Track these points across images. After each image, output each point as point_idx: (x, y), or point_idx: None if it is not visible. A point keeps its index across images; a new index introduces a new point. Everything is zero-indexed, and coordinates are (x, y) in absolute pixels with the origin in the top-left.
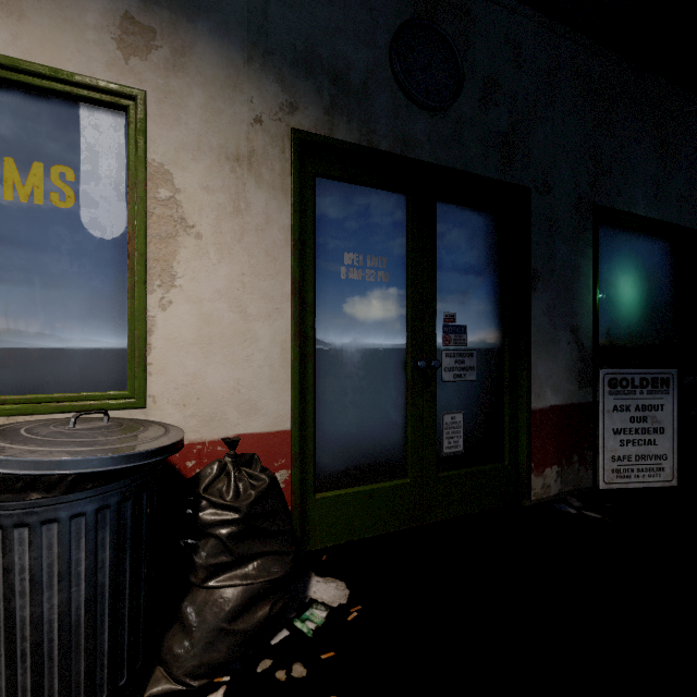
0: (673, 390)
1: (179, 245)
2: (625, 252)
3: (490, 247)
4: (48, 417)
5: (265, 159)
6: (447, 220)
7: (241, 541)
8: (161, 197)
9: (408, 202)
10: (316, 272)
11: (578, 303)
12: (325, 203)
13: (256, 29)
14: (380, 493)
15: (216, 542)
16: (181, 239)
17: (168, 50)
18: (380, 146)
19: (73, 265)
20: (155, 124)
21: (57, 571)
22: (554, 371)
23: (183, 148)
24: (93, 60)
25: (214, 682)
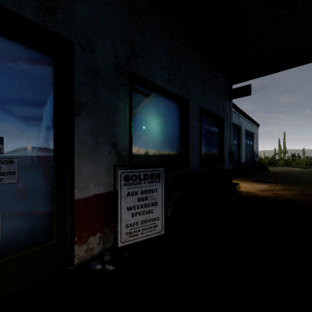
0: (162, 180)
1: None
2: (152, 104)
3: (37, 78)
4: None
5: None
6: None
7: None
8: None
9: None
10: None
11: (118, 128)
12: None
13: None
14: None
15: None
16: None
17: None
18: None
19: None
20: None
21: None
22: (97, 171)
23: None
24: None
25: None
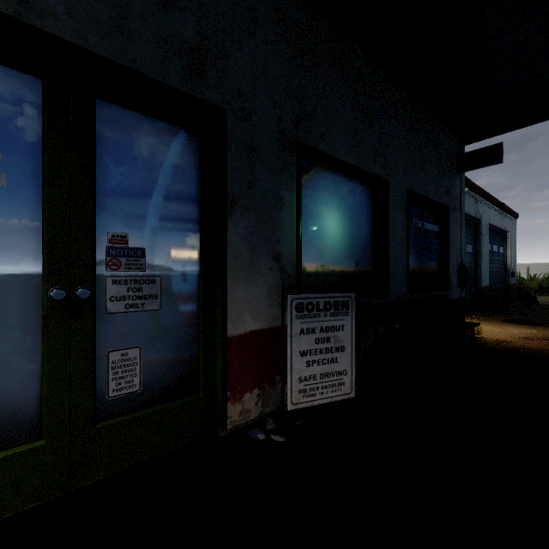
0: (352, 311)
1: None
2: (330, 190)
3: (180, 165)
4: None
5: None
6: (114, 124)
7: None
8: None
9: (44, 88)
10: None
11: (282, 231)
12: None
13: None
14: None
15: None
16: None
17: None
18: None
19: None
20: None
21: None
22: (255, 297)
23: None
24: None
25: None
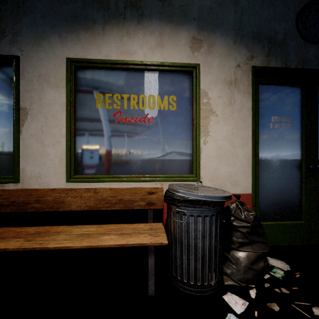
0: None
1: (210, 120)
2: None
3: None
4: (170, 183)
5: (241, 81)
6: None
7: (250, 235)
8: (204, 102)
9: (303, 89)
10: (259, 126)
11: None
12: (263, 95)
13: (237, 29)
14: (289, 226)
15: (240, 234)
16: (210, 117)
17: (206, 46)
18: (291, 66)
19: (175, 130)
20: (202, 75)
21: (207, 233)
22: None
23: (211, 82)
24: (183, 56)
25: (248, 286)
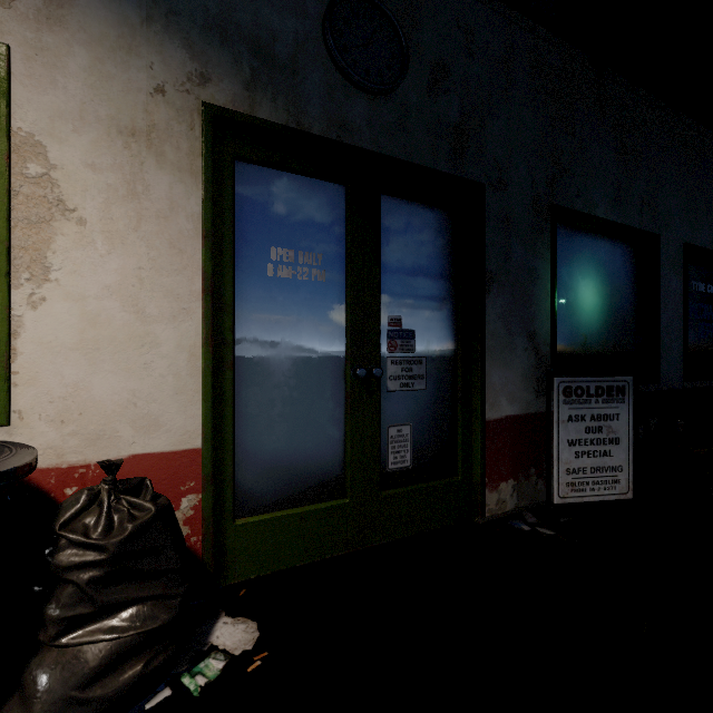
0: (629, 398)
1: (55, 232)
2: (586, 255)
3: (441, 246)
4: None
5: (168, 136)
6: (392, 215)
7: (108, 587)
8: (31, 174)
9: (348, 193)
10: (237, 269)
11: (536, 307)
12: (247, 190)
13: None
14: (314, 516)
15: (74, 590)
16: (57, 224)
17: None
18: (312, 129)
19: None
20: (22, 86)
21: None
22: (510, 380)
23: (60, 117)
24: None
25: None
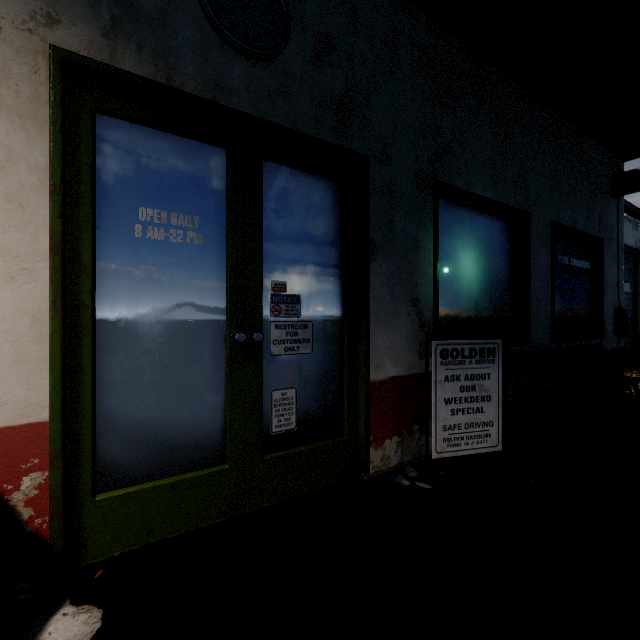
0: (499, 359)
1: None
2: (466, 228)
3: (328, 215)
4: None
5: (5, 77)
6: (276, 181)
7: None
8: None
9: (227, 156)
10: (98, 228)
11: (419, 275)
12: (111, 145)
13: None
14: (189, 485)
15: None
16: None
17: None
18: (184, 87)
19: None
20: None
21: None
22: (395, 343)
23: None
24: None
25: None
